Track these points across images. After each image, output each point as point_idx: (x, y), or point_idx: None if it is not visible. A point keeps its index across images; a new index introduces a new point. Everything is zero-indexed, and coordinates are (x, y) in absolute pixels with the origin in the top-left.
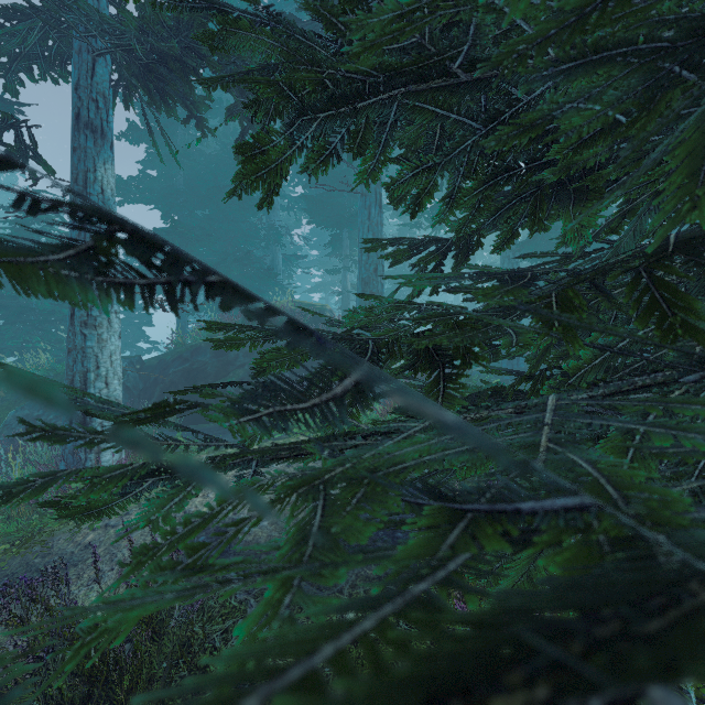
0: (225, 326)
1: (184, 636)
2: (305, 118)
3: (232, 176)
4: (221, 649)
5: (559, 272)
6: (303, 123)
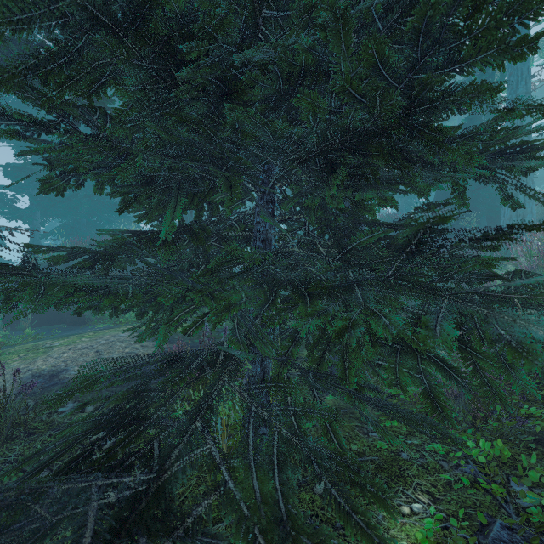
0: (34, 247)
1: (23, 418)
2: (66, 174)
3: (38, 188)
4: (46, 420)
5: None
6: (65, 175)
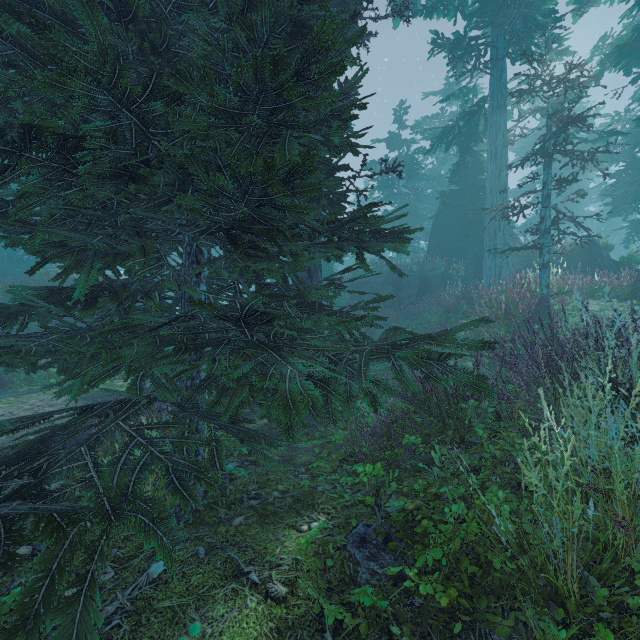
0: None
1: None
2: None
3: None
4: None
5: (91, 287)
6: None
